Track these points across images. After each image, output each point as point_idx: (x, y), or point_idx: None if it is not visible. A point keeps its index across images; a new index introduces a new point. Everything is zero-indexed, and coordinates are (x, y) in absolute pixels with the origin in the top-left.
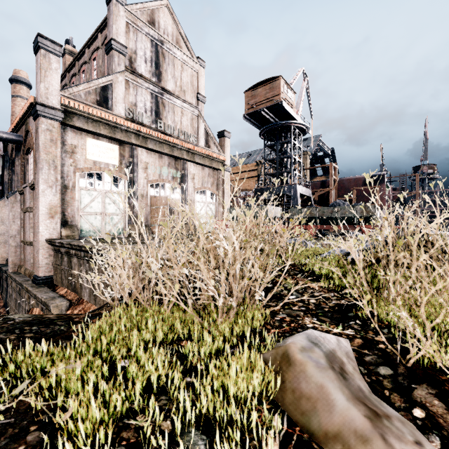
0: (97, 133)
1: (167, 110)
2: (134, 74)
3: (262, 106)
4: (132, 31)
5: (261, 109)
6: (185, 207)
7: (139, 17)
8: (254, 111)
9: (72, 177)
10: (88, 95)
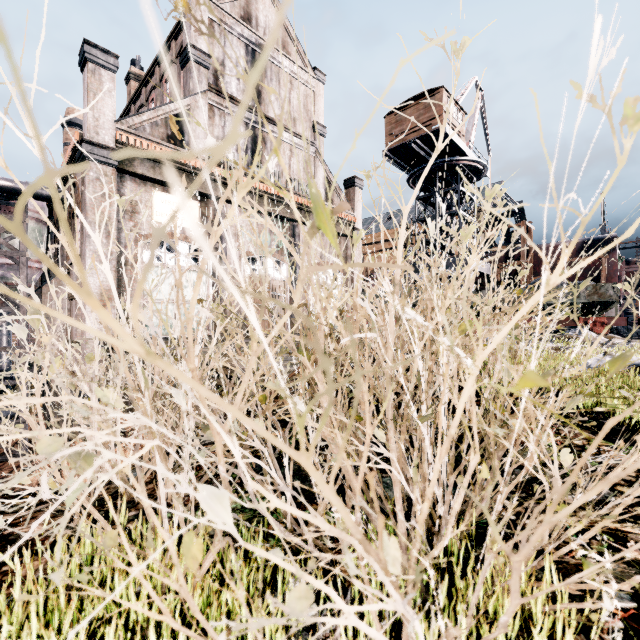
0: (167, 183)
1: (269, 148)
2: (221, 95)
3: (413, 136)
4: (218, 33)
5: (411, 141)
6: None
7: (229, 11)
8: (400, 145)
9: (133, 248)
10: (155, 128)
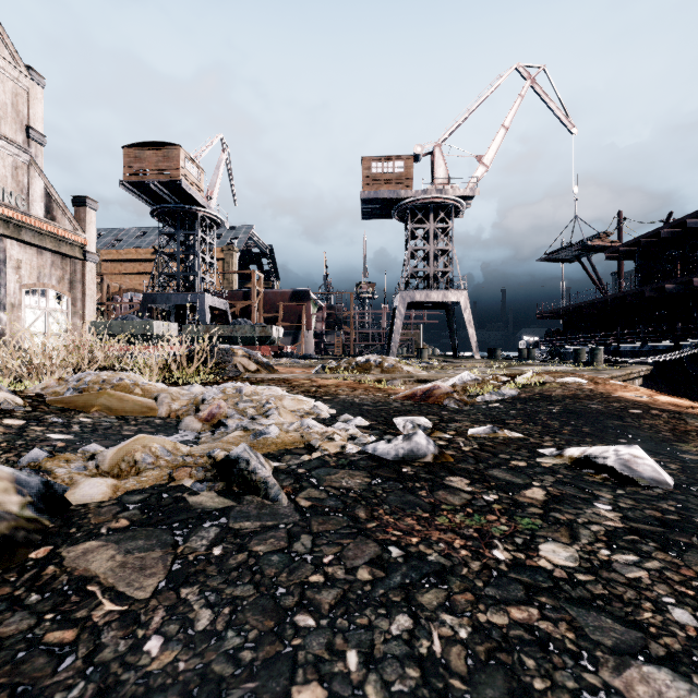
0: None
1: None
2: None
3: (153, 177)
4: None
5: (150, 182)
6: None
7: None
8: (139, 181)
9: None
10: None
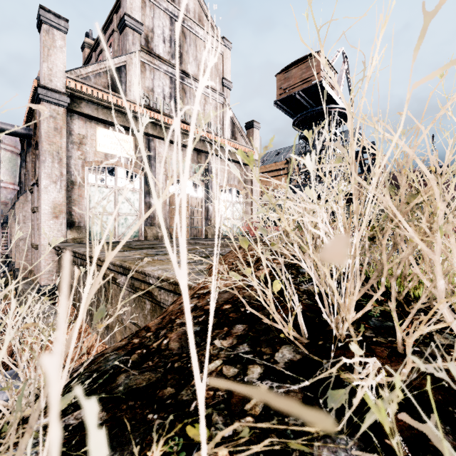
0: (108, 122)
1: (188, 97)
2: (150, 54)
3: (297, 89)
4: (148, 7)
5: (296, 93)
6: (209, 207)
7: None
8: (287, 96)
9: (80, 172)
10: (99, 78)
